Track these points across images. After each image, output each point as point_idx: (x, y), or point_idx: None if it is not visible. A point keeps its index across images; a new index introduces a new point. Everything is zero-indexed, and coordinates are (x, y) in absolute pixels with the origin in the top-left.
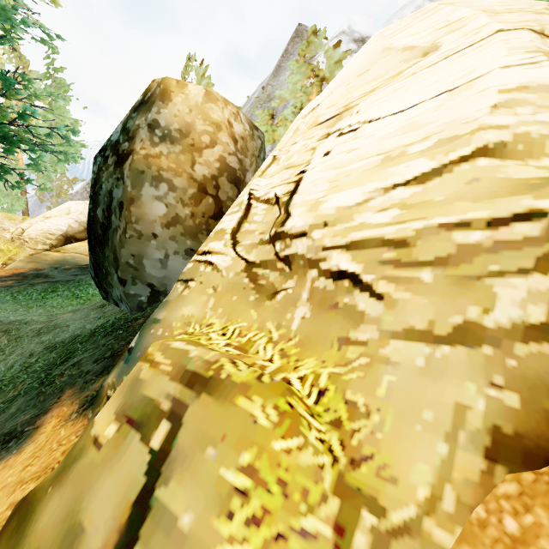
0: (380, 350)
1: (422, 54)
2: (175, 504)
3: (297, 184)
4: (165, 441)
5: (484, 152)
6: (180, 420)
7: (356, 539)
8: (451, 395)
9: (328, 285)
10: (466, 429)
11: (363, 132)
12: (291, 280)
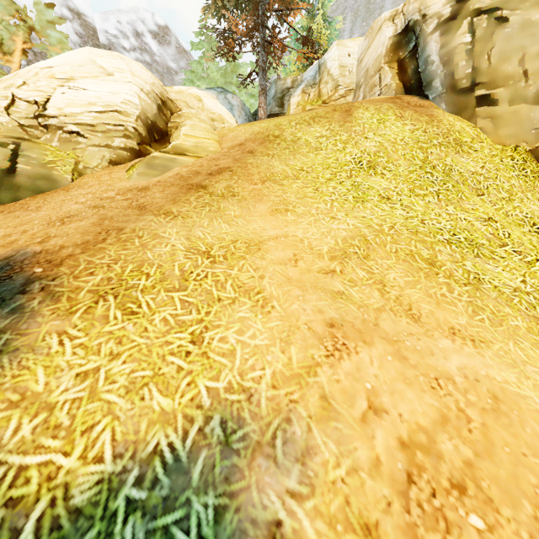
0: (86, 149)
1: (108, 74)
2: (29, 154)
3: (48, 100)
4: (16, 148)
5: (117, 111)
6: (20, 145)
7: (80, 166)
8: (103, 154)
9: (68, 136)
10: (105, 159)
11: (81, 92)
12: (48, 135)
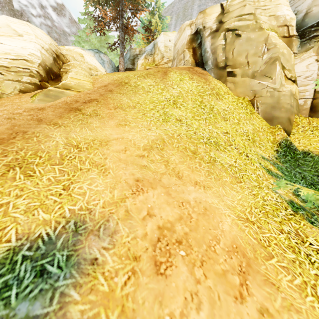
0: (3, 82)
1: (19, 35)
2: None
3: None
4: None
5: (25, 60)
6: None
7: None
8: (15, 85)
9: None
10: (16, 89)
11: None
12: None
